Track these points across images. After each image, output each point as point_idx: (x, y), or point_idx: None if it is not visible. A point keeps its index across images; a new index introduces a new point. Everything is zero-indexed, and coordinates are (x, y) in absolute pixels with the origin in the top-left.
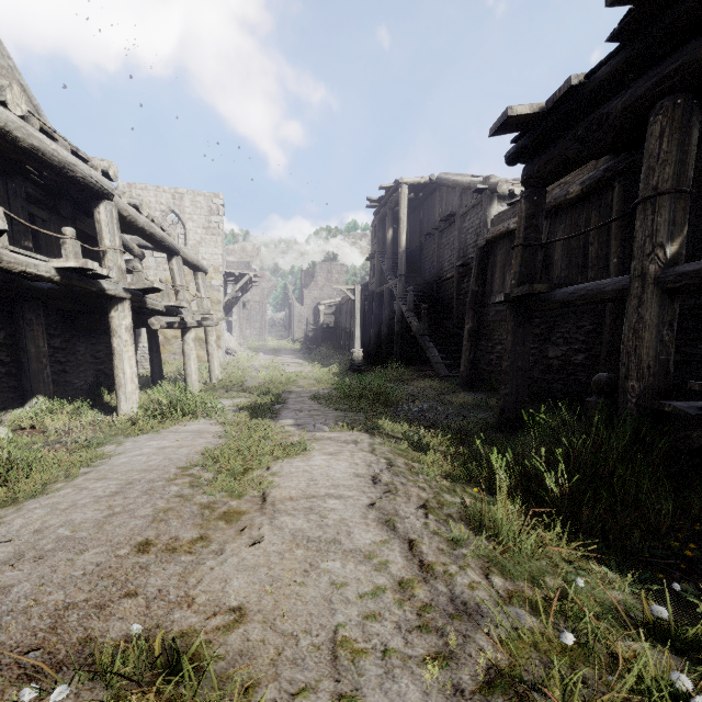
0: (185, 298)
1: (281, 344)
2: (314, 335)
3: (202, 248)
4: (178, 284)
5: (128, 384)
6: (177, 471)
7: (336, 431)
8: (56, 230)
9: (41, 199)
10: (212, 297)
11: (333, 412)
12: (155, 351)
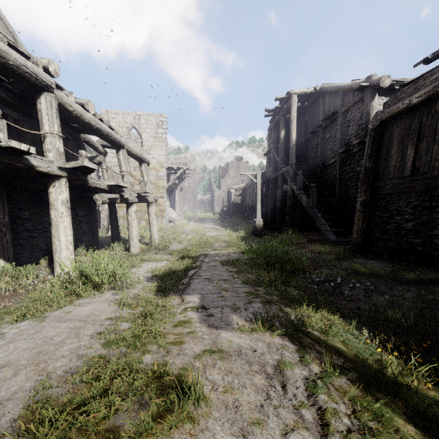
0: (129, 181)
1: (206, 215)
2: (227, 209)
3: (152, 151)
4: (123, 170)
5: (63, 250)
6: None
7: (248, 332)
8: (28, 129)
9: (14, 103)
10: (159, 184)
11: (243, 287)
12: (114, 220)
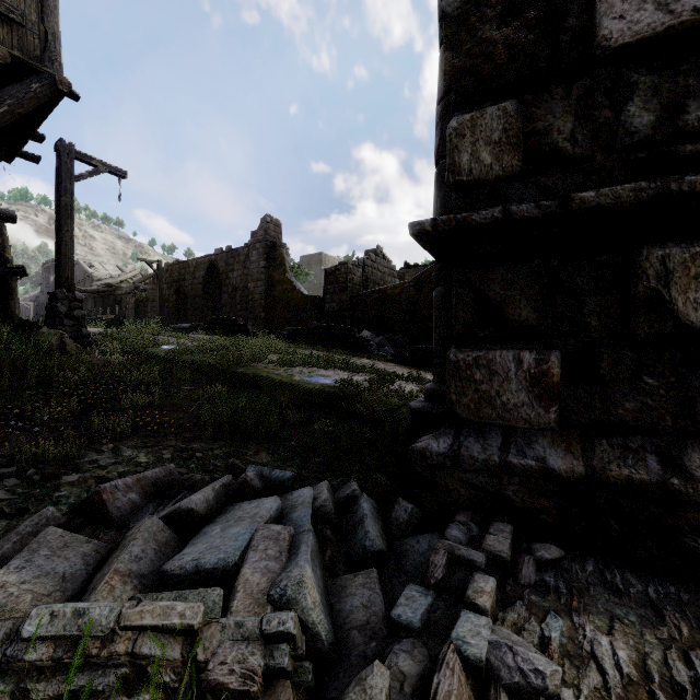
0: None
1: None
2: None
3: None
4: None
5: None
6: None
7: None
8: None
9: None
10: None
11: None
12: None
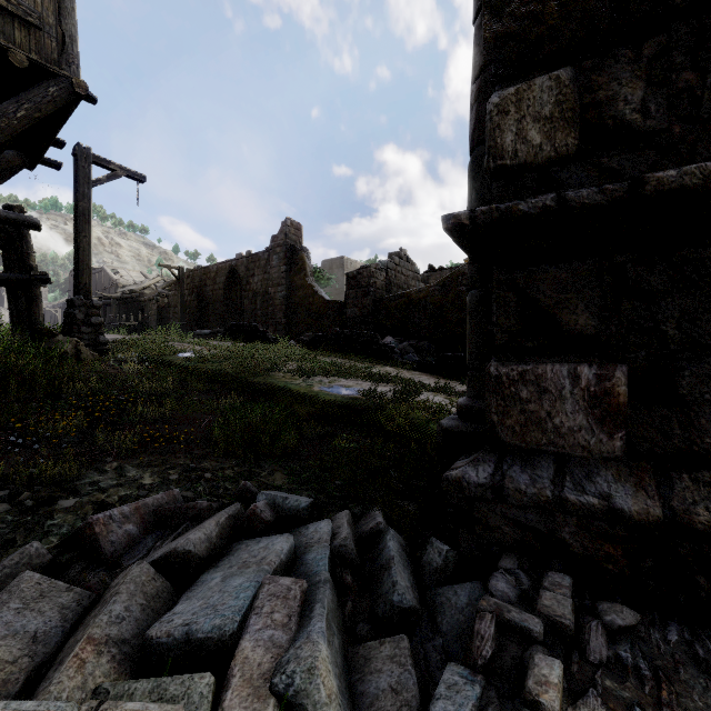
0: None
1: None
2: None
3: None
4: None
5: None
6: None
7: None
8: None
9: None
10: None
11: None
12: None
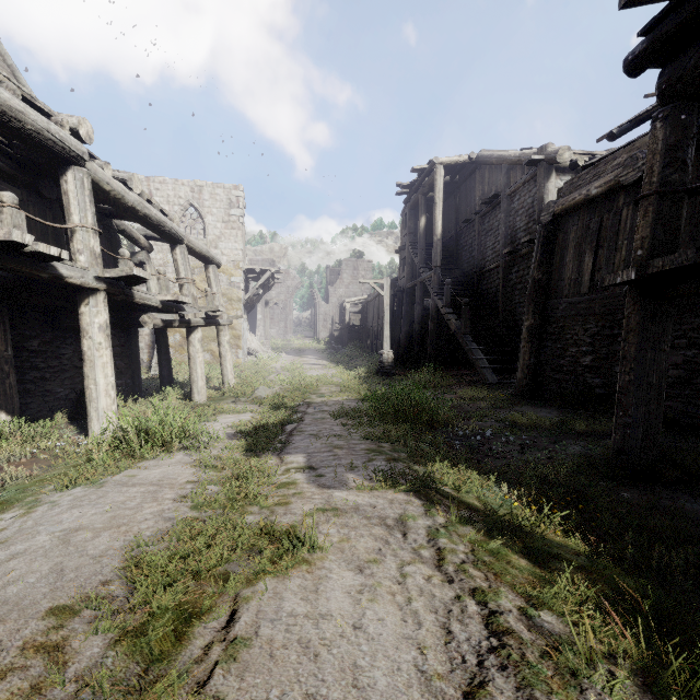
0: (191, 293)
1: (305, 344)
2: (339, 334)
3: (221, 243)
4: (182, 277)
5: (102, 398)
6: (33, 628)
7: (367, 490)
8: (36, 213)
9: (15, 174)
10: (232, 295)
11: (362, 443)
12: (163, 353)
